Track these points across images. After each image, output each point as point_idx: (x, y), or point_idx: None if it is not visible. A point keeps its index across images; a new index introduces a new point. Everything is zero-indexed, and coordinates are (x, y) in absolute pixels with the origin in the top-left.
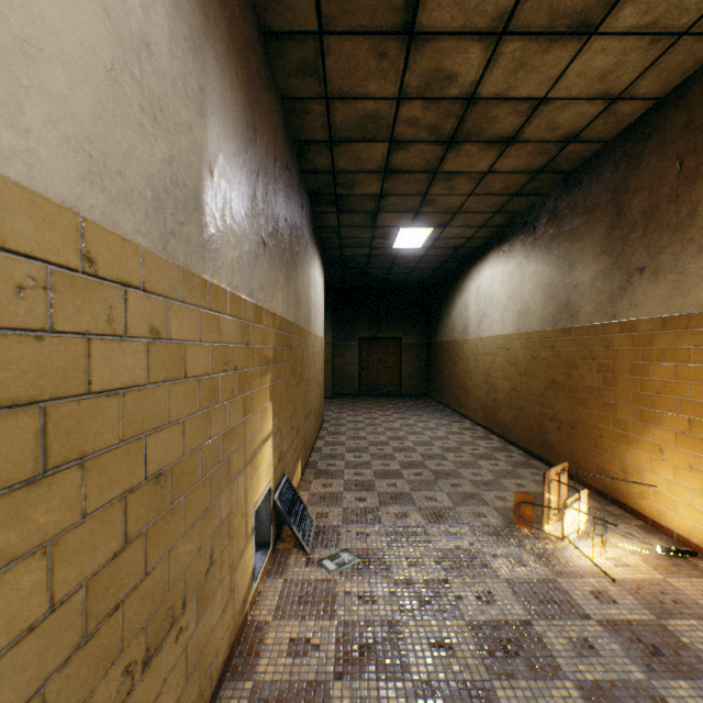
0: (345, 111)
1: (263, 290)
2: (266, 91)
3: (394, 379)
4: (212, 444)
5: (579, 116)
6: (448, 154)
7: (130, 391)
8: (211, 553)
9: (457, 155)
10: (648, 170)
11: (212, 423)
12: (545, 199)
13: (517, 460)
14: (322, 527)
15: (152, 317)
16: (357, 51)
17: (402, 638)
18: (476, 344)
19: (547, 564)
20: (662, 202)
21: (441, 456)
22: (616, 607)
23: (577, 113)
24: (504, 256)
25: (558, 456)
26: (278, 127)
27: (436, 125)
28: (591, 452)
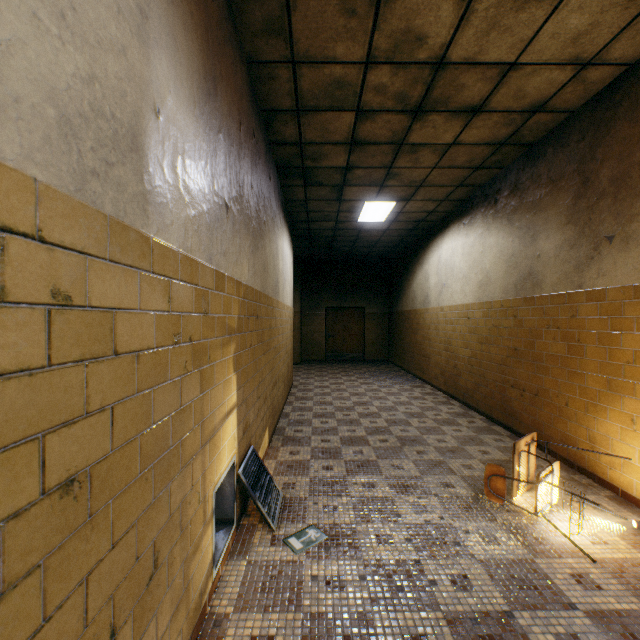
0: (312, 77)
1: (225, 256)
2: (229, 48)
3: (358, 346)
4: (157, 429)
5: (548, 84)
6: (414, 124)
7: (11, 378)
8: (155, 555)
9: (423, 126)
10: (618, 138)
11: (157, 404)
12: (507, 172)
13: (479, 426)
14: (288, 499)
15: (56, 277)
16: (324, 7)
17: (374, 636)
18: (436, 313)
19: (522, 541)
20: (634, 169)
21: (405, 422)
22: (602, 594)
23: (546, 80)
24: (465, 229)
25: (520, 422)
26: (243, 91)
27: (404, 93)
28: (555, 419)
